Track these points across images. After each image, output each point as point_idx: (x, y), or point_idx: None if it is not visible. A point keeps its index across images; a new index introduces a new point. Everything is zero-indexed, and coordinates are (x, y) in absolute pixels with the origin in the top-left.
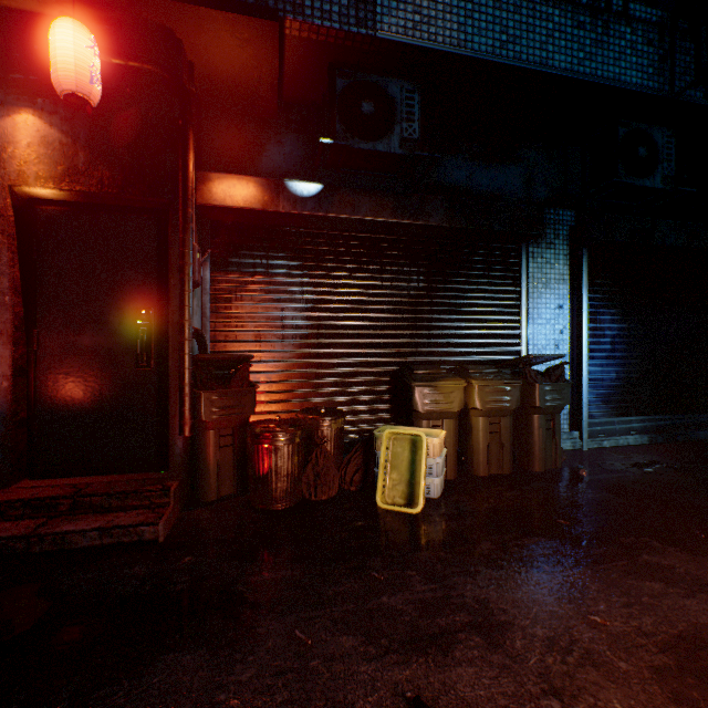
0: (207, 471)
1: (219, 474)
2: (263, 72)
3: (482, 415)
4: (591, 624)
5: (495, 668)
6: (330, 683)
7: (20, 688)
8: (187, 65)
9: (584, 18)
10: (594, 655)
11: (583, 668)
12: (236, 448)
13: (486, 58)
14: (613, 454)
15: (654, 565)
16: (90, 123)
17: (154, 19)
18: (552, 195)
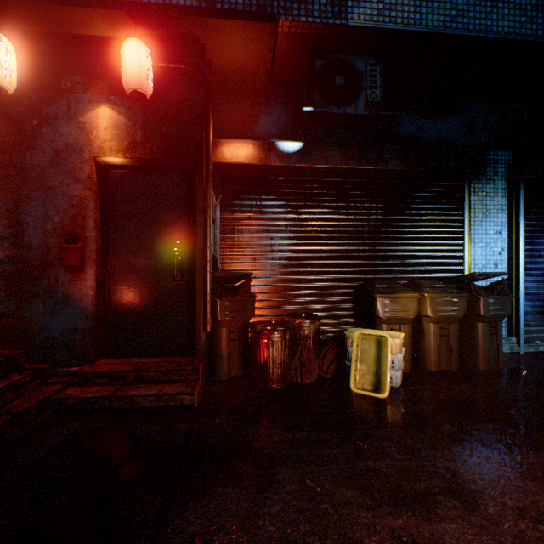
0: (221, 358)
1: (229, 360)
2: (261, 61)
3: (433, 321)
4: None
5: (474, 527)
6: (339, 522)
7: (124, 500)
8: (207, 62)
9: None
10: None
11: None
12: (241, 341)
13: (438, 31)
14: None
15: None
16: (144, 110)
17: (187, 32)
18: (491, 139)
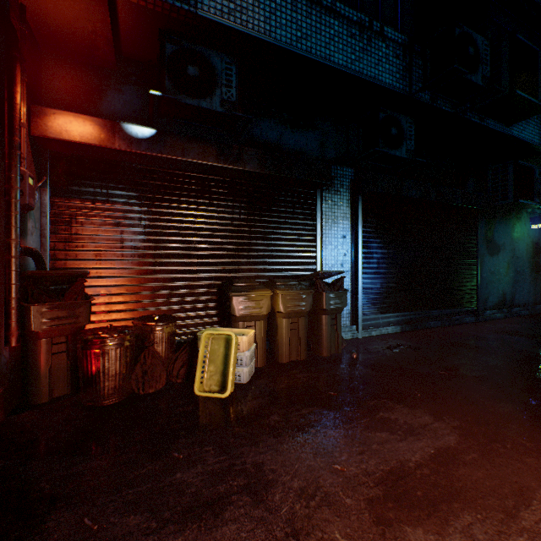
0: (38, 377)
1: (52, 378)
2: (97, 26)
3: (285, 316)
4: (334, 471)
5: (254, 522)
6: None
7: None
8: (17, 6)
9: (355, 31)
10: (330, 496)
11: (320, 509)
12: (70, 354)
13: (285, 47)
14: (377, 340)
15: (385, 420)
16: None
17: None
18: (339, 156)
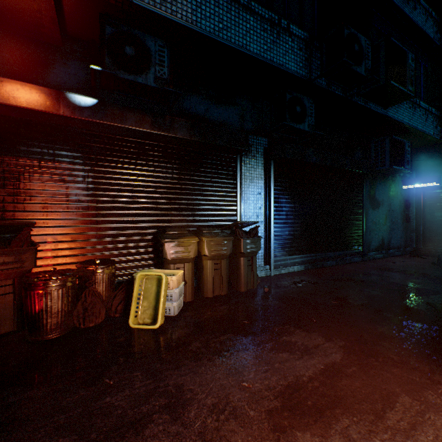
0: None
1: None
2: (42, 6)
3: (210, 259)
4: (242, 388)
5: (170, 437)
6: None
7: None
8: None
9: (267, 26)
10: (237, 410)
11: (228, 421)
12: (16, 295)
13: (209, 35)
14: (286, 277)
15: (287, 342)
16: None
17: None
18: (255, 128)
